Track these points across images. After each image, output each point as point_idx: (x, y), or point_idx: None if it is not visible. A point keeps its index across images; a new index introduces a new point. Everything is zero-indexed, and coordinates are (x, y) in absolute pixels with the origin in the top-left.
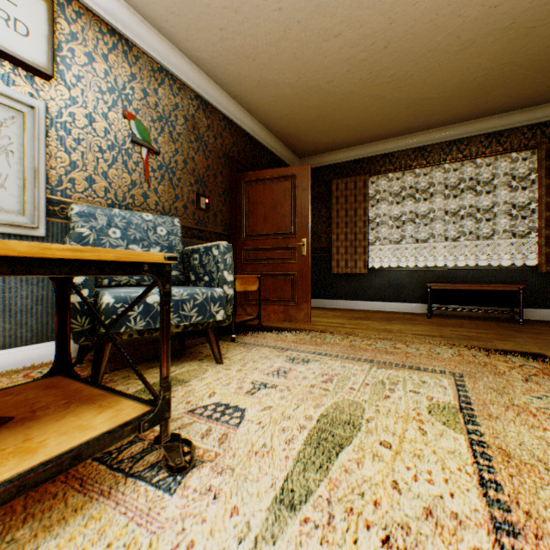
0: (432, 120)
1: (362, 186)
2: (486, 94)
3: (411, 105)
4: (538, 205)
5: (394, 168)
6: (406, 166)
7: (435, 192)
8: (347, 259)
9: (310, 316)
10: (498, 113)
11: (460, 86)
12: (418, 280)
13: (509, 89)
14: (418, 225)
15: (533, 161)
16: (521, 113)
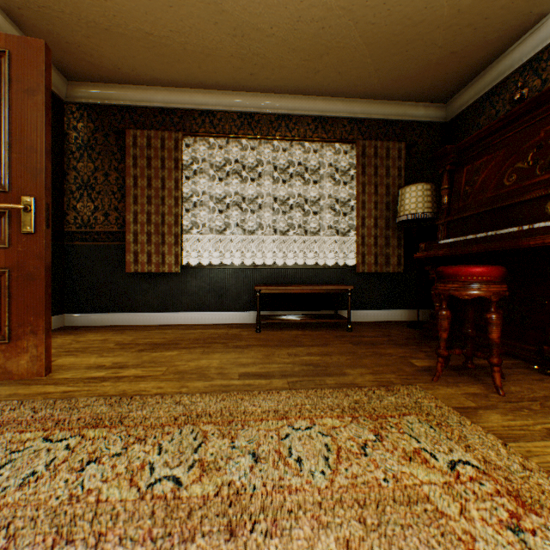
0: (262, 77)
1: (173, 148)
2: (320, 56)
3: (238, 32)
4: (357, 203)
5: (216, 132)
6: (232, 133)
7: (264, 174)
8: (152, 251)
9: (48, 362)
10: (325, 96)
11: (296, 25)
12: (246, 282)
13: (340, 60)
14: (246, 213)
15: (351, 158)
16: (343, 103)
